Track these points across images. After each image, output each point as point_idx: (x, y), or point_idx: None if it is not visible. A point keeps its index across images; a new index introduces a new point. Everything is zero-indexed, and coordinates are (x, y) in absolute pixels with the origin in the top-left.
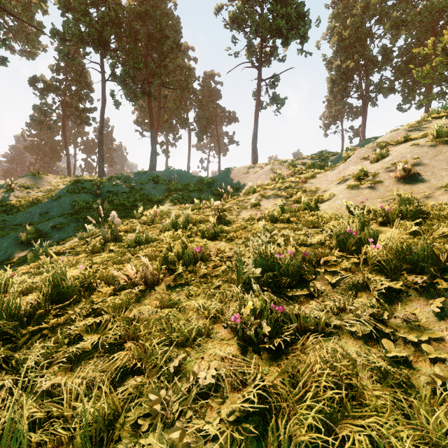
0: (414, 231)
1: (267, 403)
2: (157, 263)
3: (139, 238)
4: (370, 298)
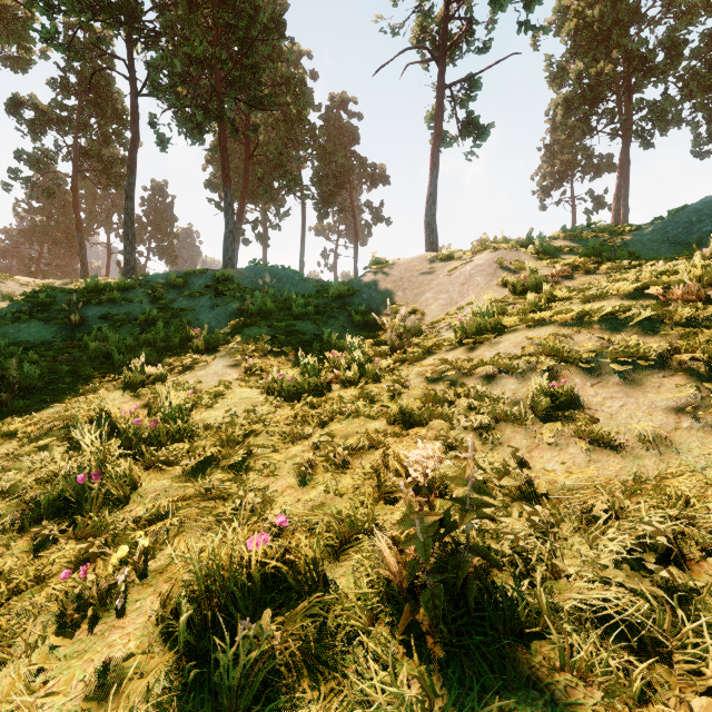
0: None
1: None
2: None
3: None
4: None
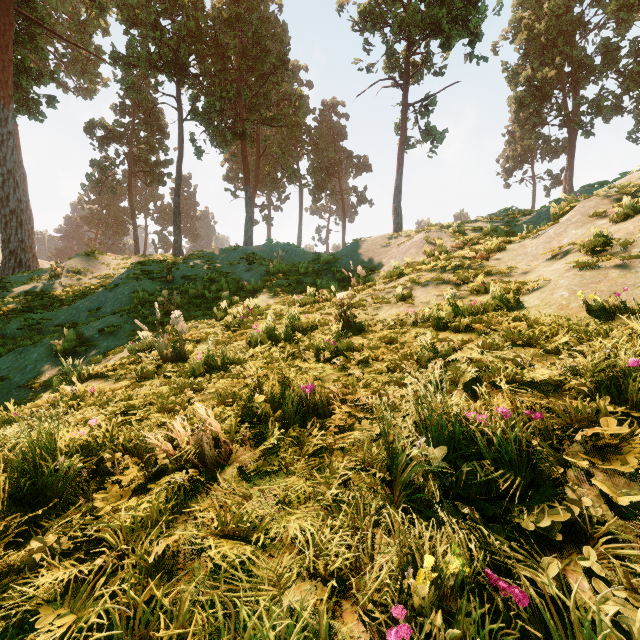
0: None
1: None
2: (232, 412)
3: (212, 357)
4: None
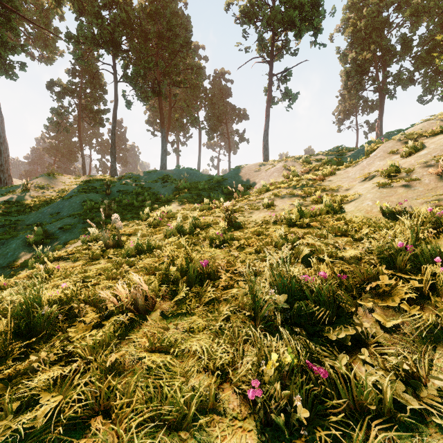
0: None
1: None
2: (155, 279)
3: (140, 244)
4: None
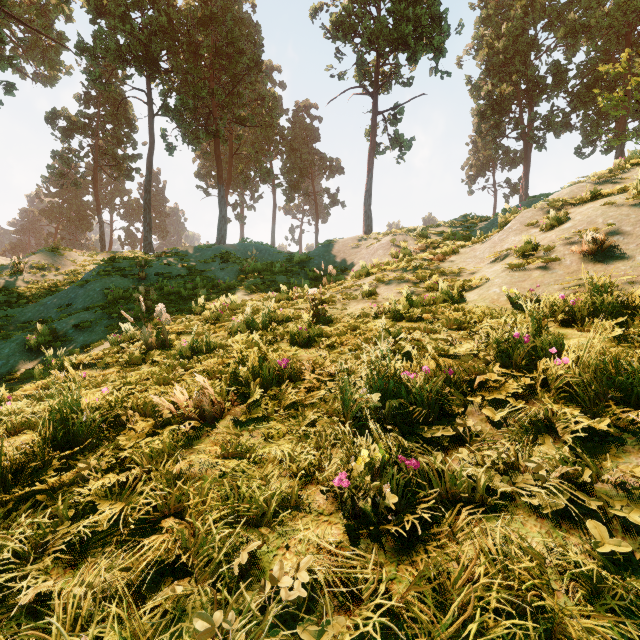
0: (615, 335)
1: (396, 637)
2: (221, 383)
3: (197, 344)
4: (557, 446)
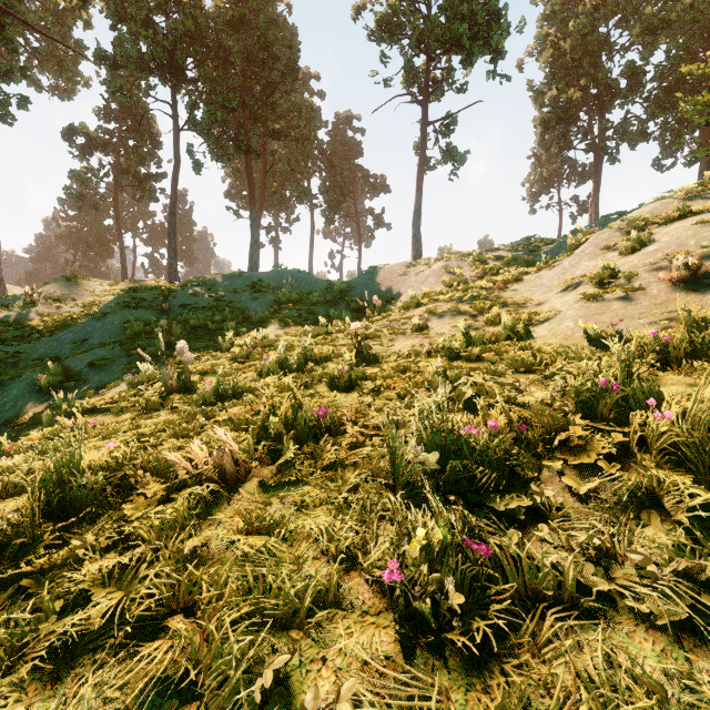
0: None
1: None
2: (248, 436)
3: (222, 387)
4: (665, 527)
